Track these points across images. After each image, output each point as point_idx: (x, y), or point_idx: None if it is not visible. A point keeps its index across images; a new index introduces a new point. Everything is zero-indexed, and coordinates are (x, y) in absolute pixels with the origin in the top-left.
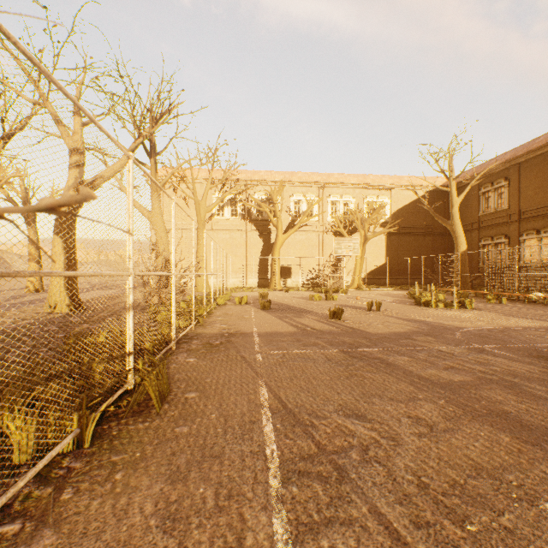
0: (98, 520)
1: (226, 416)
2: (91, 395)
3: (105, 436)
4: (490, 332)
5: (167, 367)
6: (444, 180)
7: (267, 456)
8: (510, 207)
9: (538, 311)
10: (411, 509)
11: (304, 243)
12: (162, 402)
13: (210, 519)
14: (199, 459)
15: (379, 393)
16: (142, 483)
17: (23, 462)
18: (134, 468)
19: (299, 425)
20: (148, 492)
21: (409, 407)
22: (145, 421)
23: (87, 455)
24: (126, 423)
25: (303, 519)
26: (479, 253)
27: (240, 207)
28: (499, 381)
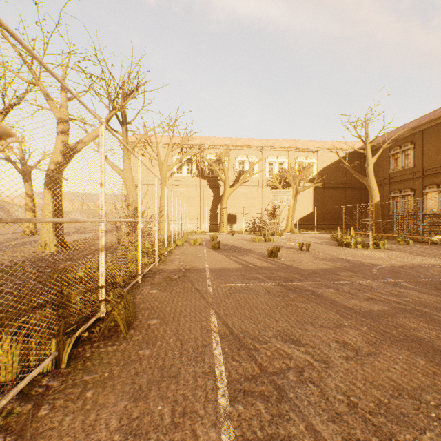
0: (69, 435)
1: (182, 340)
2: (69, 322)
3: (80, 357)
4: (401, 269)
5: (134, 298)
6: (361, 144)
7: (216, 377)
8: (415, 166)
9: (439, 251)
10: (343, 426)
11: (247, 195)
12: (128, 328)
13: (166, 435)
14: (159, 379)
15: (311, 321)
16: (109, 400)
17: (6, 383)
18: (103, 387)
19: (243, 348)
20: (114, 409)
21: (337, 333)
22: (113, 345)
23: (63, 375)
24: (98, 346)
25: (248, 435)
26: (390, 203)
27: (195, 166)
28: (412, 310)
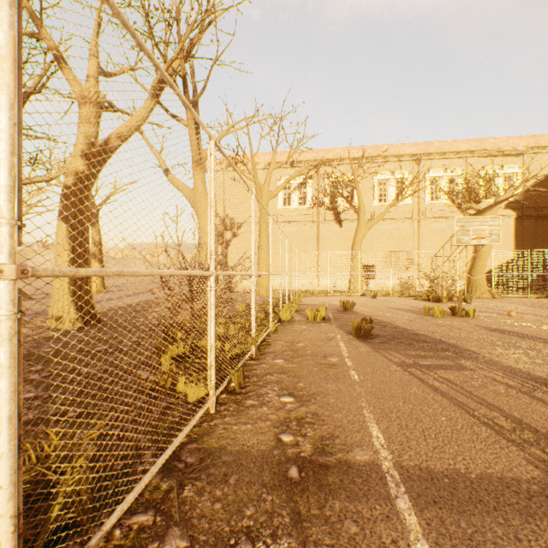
0: None
1: None
2: None
3: None
4: None
5: None
6: None
7: None
8: None
9: None
10: None
11: (392, 234)
12: None
13: None
14: None
15: None
16: None
17: None
18: None
19: None
20: None
21: None
22: None
23: None
24: None
25: None
26: None
27: (309, 194)
28: None
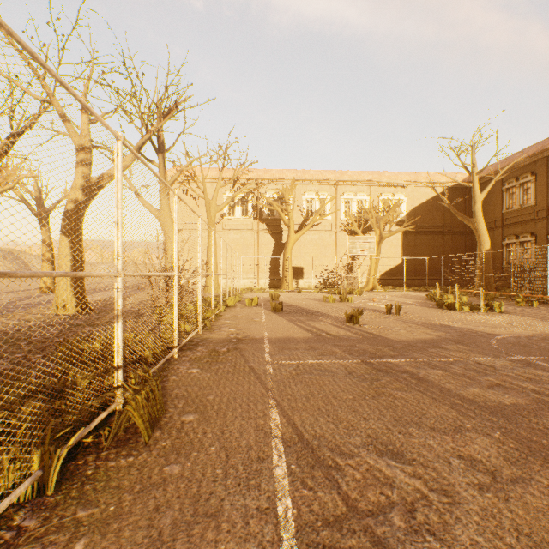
0: None
1: (228, 450)
2: (67, 420)
3: (77, 476)
4: (530, 340)
5: (166, 380)
6: (464, 176)
7: (279, 518)
8: (537, 203)
9: None
10: None
11: (316, 243)
12: (153, 428)
13: None
14: (190, 519)
15: (416, 420)
16: None
17: None
18: (103, 533)
19: (319, 466)
20: None
21: (457, 441)
22: (129, 455)
23: (48, 508)
24: (106, 457)
25: None
26: (503, 252)
27: (251, 206)
28: None
